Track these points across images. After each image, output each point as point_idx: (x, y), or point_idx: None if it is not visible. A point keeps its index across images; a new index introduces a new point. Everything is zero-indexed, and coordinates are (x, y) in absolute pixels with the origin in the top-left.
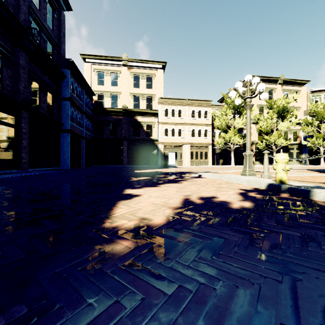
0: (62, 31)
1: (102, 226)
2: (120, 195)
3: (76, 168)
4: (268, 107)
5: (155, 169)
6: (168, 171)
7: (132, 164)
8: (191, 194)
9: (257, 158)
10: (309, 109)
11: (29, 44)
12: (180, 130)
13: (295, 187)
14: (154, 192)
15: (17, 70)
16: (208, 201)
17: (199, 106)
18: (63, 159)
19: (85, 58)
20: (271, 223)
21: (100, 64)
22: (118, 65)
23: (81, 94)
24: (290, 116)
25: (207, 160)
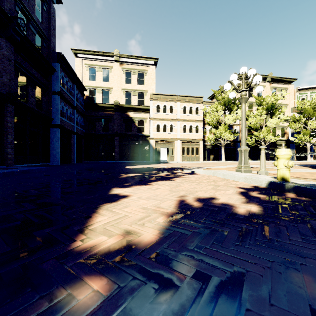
0: (51, 24)
1: (69, 248)
2: (105, 196)
3: (67, 164)
4: (257, 104)
5: (146, 165)
6: (160, 167)
7: (124, 159)
8: (187, 194)
9: None
10: (296, 107)
11: (15, 35)
12: (171, 126)
13: (302, 186)
14: (145, 192)
15: (2, 62)
16: (208, 204)
17: (190, 103)
18: (52, 154)
19: (76, 53)
20: (297, 239)
21: (91, 60)
22: (109, 60)
23: (72, 89)
24: (279, 113)
25: (198, 155)
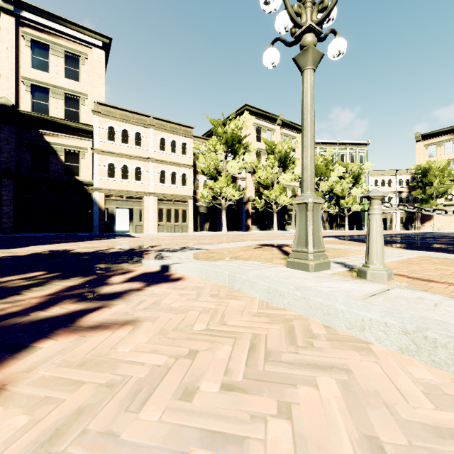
0: None
1: None
2: None
3: None
4: (268, 152)
5: (67, 244)
6: (90, 250)
7: (29, 230)
8: None
9: (254, 221)
10: None
11: None
12: (138, 169)
13: None
14: None
15: None
16: None
17: (173, 133)
18: None
19: None
20: None
21: None
22: None
23: None
24: (293, 166)
25: (186, 223)
